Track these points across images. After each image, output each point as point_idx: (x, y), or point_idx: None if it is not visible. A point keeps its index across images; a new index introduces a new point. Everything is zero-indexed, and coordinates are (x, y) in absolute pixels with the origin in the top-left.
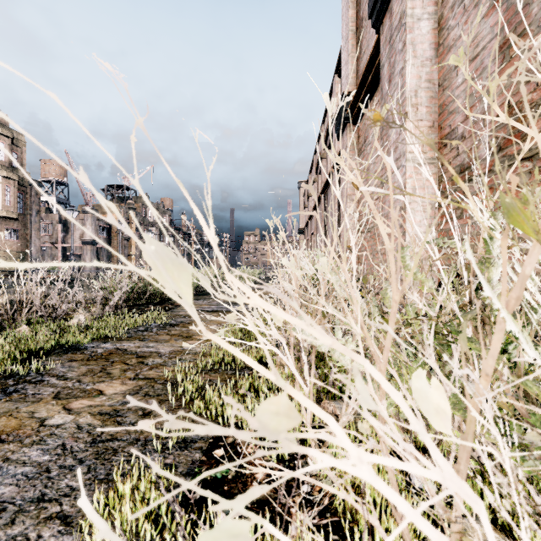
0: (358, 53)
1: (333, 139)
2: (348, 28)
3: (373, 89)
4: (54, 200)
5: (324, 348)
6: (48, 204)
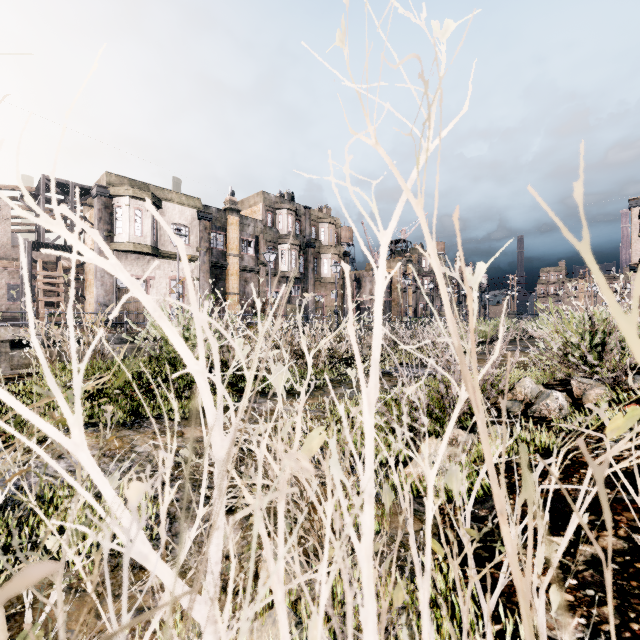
0: None
1: None
2: None
3: None
4: None
5: None
6: None
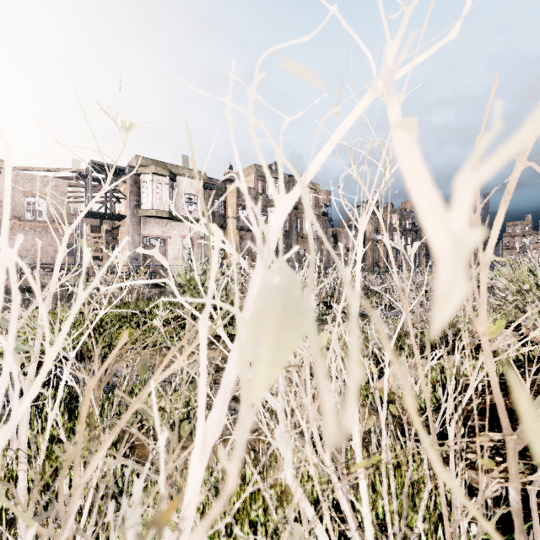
0: None
1: None
2: None
3: None
4: None
5: None
6: None
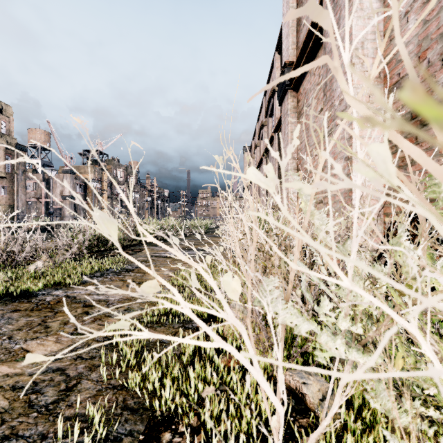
0: (298, 26)
1: (274, 107)
2: (289, 5)
3: (313, 55)
4: (39, 163)
5: (303, 330)
6: (35, 165)
